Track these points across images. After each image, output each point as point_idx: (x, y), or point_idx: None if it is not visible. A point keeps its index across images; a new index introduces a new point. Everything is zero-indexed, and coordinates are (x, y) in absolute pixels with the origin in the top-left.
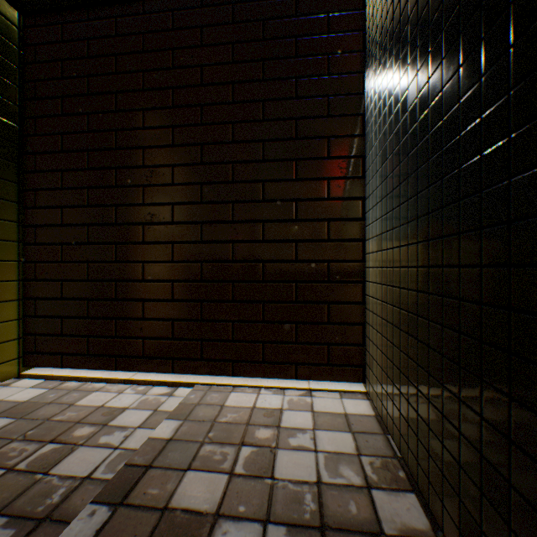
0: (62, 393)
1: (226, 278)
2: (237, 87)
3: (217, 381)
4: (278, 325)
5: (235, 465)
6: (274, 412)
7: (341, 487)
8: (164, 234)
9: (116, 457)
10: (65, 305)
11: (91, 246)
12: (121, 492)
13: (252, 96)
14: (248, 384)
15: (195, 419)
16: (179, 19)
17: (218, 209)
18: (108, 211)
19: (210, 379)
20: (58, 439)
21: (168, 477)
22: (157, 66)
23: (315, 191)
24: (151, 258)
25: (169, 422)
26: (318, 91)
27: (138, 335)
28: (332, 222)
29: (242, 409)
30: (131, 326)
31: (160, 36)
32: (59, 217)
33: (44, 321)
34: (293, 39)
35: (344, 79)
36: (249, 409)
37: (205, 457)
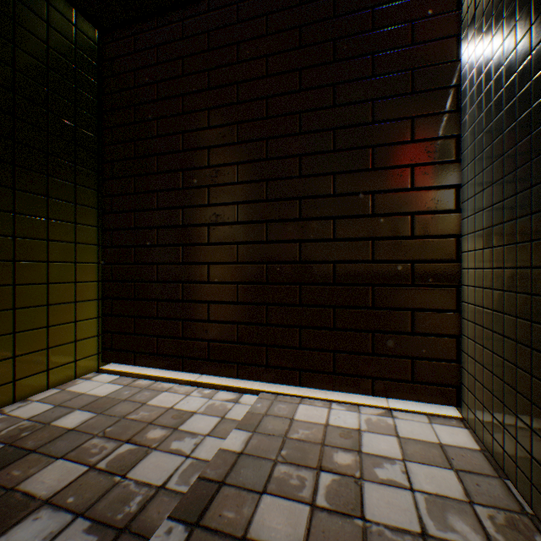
0: (135, 391)
1: (293, 280)
2: (304, 73)
3: (283, 390)
4: (351, 334)
5: (315, 494)
6: (351, 433)
7: None
8: (229, 235)
9: (188, 467)
10: (136, 305)
11: (159, 248)
12: (195, 510)
13: (322, 81)
14: (317, 397)
15: (265, 433)
16: (244, 11)
17: (284, 206)
18: (175, 213)
19: (275, 387)
20: (133, 439)
21: (243, 499)
22: (221, 63)
23: (395, 181)
24: (215, 259)
25: (237, 432)
26: (399, 65)
27: (203, 337)
28: (417, 216)
29: (314, 426)
30: (196, 328)
31: (224, 32)
32: (132, 221)
33: (119, 320)
34: (368, 11)
35: (432, 46)
36: (322, 427)
37: (281, 480)
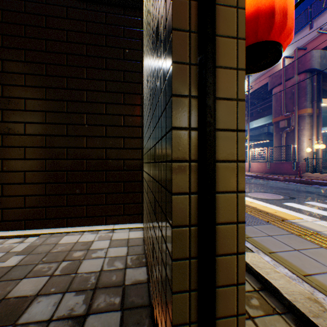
0: None
1: (63, 169)
2: (70, 57)
3: (57, 231)
4: (96, 195)
5: (55, 271)
6: (89, 243)
7: (112, 270)
8: (19, 141)
9: None
10: None
11: None
12: None
13: (80, 64)
14: (77, 230)
15: (36, 253)
16: (30, 7)
17: (57, 127)
18: None
19: (52, 230)
20: None
21: (9, 284)
22: (13, 33)
23: (116, 121)
24: (8, 156)
25: (16, 257)
26: (118, 67)
27: None
28: (126, 139)
29: (69, 244)
30: None
31: (16, 14)
32: None
33: None
34: (104, 36)
35: (132, 63)
36: (73, 243)
37: (37, 270)
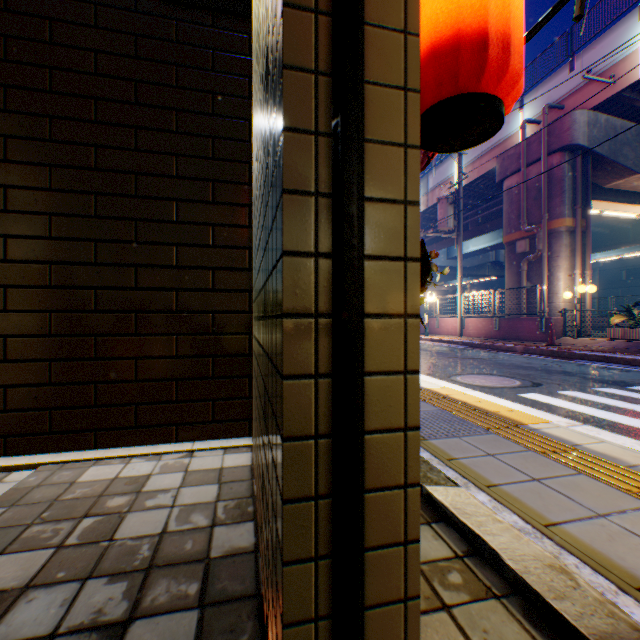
0: None
1: (88, 331)
2: (102, 105)
3: (75, 457)
4: (156, 384)
5: (68, 537)
6: (140, 478)
7: (185, 531)
8: None
9: None
10: None
11: None
12: None
13: (123, 120)
14: (117, 455)
15: (29, 503)
16: None
17: (76, 247)
18: None
19: (65, 456)
20: None
21: None
22: None
23: (199, 237)
24: None
25: None
26: (203, 129)
27: None
28: (218, 271)
29: (100, 482)
30: None
31: None
32: None
33: None
34: (174, 67)
35: (231, 123)
36: (109, 481)
37: (30, 538)
